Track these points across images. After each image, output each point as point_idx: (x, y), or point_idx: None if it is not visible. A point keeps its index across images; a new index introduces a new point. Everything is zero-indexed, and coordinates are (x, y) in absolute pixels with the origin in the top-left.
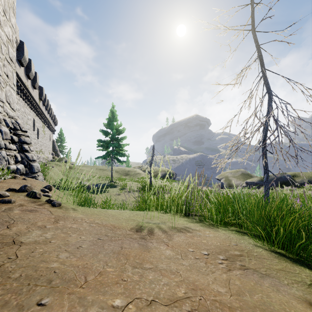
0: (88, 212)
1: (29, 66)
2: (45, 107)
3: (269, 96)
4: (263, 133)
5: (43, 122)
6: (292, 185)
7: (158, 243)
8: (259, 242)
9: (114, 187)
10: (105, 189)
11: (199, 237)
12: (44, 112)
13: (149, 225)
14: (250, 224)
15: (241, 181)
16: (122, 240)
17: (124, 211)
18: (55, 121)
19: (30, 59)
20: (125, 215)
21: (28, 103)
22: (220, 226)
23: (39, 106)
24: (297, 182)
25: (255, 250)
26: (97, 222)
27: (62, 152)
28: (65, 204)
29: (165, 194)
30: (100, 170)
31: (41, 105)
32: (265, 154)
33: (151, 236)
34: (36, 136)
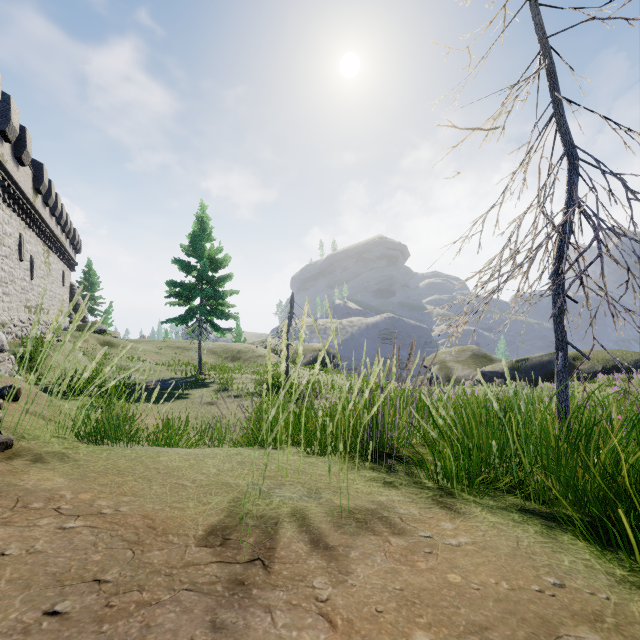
0: (97, 464)
1: (4, 111)
2: (49, 210)
3: (572, 161)
4: (556, 253)
5: (46, 243)
6: (628, 379)
7: (295, 615)
8: (609, 557)
9: (204, 386)
10: (182, 391)
11: (431, 557)
12: (48, 221)
13: (272, 507)
14: (555, 488)
15: (472, 369)
16: (150, 606)
17: (209, 453)
18: (75, 243)
19: (8, 95)
20: (208, 467)
21: (5, 197)
22: (469, 494)
23: (35, 206)
24: (582, 371)
25: (634, 611)
26: (102, 505)
27: (93, 312)
28: (37, 439)
29: (316, 400)
30: (176, 349)
31: (39, 204)
32: (561, 303)
33: (273, 563)
34: (28, 274)
